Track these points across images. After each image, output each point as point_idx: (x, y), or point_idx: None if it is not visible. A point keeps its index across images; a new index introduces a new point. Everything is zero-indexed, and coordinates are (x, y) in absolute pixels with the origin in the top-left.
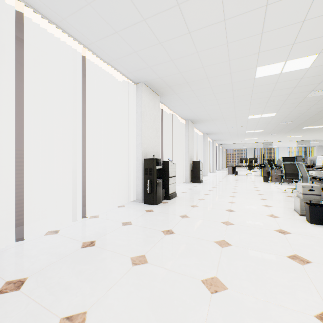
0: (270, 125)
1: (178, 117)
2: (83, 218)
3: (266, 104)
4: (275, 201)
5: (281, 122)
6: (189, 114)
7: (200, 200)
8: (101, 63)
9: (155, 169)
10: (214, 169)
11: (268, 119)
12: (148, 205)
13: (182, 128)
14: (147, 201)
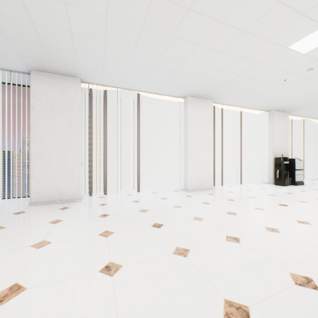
0: None
1: (312, 119)
2: (239, 185)
3: None
4: None
5: None
6: None
7: None
8: (247, 109)
9: (282, 163)
10: None
11: None
12: (277, 185)
13: None
14: (276, 183)
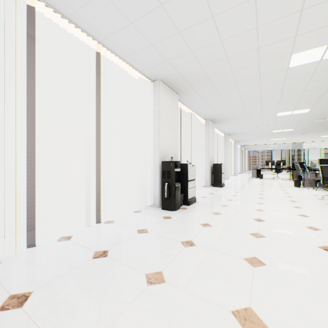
0: (301, 123)
1: (197, 116)
2: (97, 224)
3: (299, 98)
4: (312, 210)
5: (316, 120)
6: (209, 113)
7: (223, 206)
8: (116, 60)
9: (173, 172)
10: (236, 172)
11: (300, 116)
12: (165, 211)
13: (202, 129)
14: (164, 206)
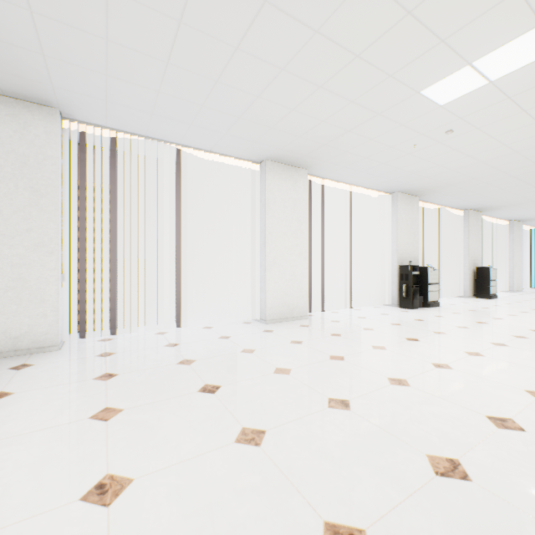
0: None
1: (450, 208)
2: (349, 309)
3: None
4: None
5: None
6: (466, 205)
7: (469, 310)
8: (361, 189)
9: (410, 275)
10: None
11: None
12: (403, 309)
13: (458, 222)
14: (402, 305)
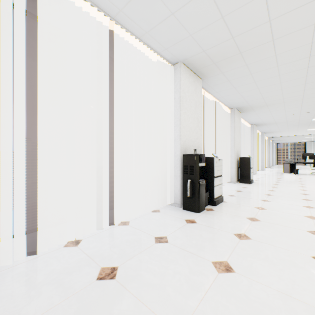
0: None
1: (222, 105)
2: (111, 225)
3: None
4: None
5: None
6: (236, 101)
7: (258, 209)
8: (132, 41)
9: (197, 167)
10: (263, 166)
11: None
12: (188, 212)
13: (226, 119)
14: (186, 206)
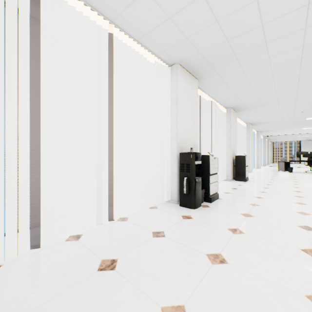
0: None
1: (218, 105)
2: (110, 220)
3: None
4: None
5: None
6: (232, 101)
7: (252, 205)
8: (131, 44)
9: (193, 165)
10: (259, 164)
11: None
12: (184, 208)
13: (222, 118)
14: (183, 203)
